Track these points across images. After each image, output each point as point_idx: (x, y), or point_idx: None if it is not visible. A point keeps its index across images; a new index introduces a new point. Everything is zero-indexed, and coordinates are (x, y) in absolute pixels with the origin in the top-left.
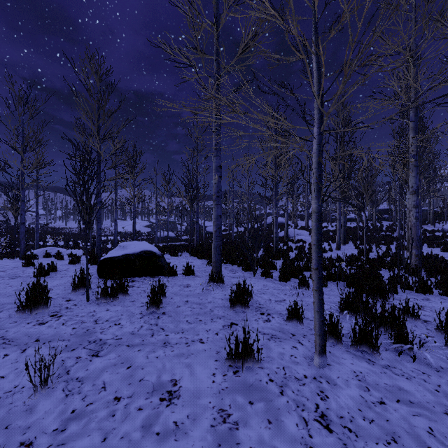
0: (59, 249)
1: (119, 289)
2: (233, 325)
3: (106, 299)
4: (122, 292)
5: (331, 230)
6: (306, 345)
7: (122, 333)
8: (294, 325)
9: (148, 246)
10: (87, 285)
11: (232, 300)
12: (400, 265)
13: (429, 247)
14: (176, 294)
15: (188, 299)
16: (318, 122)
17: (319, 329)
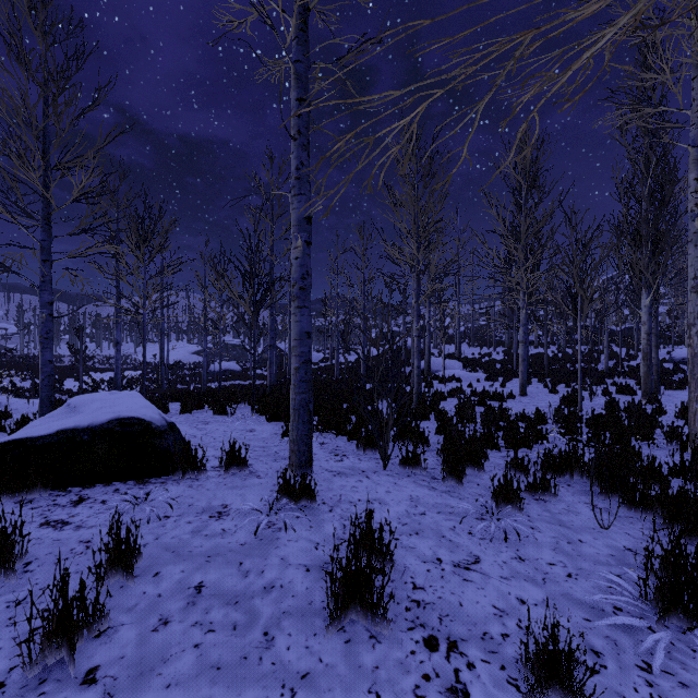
0: (2, 399)
1: None
2: None
3: None
4: None
5: (498, 360)
6: None
7: None
8: None
9: (135, 405)
10: None
11: (334, 601)
12: (668, 433)
13: (667, 389)
14: (176, 552)
15: (207, 575)
16: None
17: None
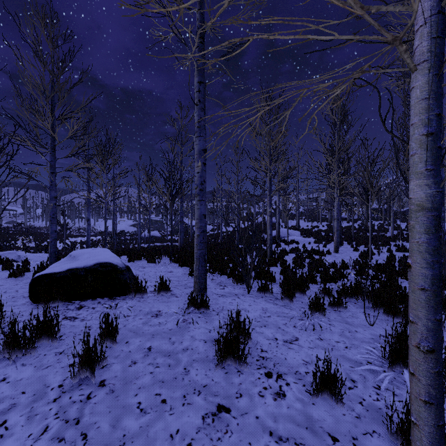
0: (20, 253)
1: (37, 334)
2: (221, 412)
3: (12, 352)
4: (47, 335)
5: (323, 230)
6: None
7: None
8: (326, 404)
9: (107, 255)
10: None
11: (219, 353)
12: None
13: None
14: (136, 332)
15: (153, 343)
16: None
17: None
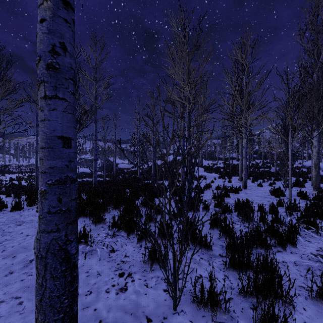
0: None
1: None
2: None
3: None
4: None
5: (221, 167)
6: None
7: None
8: None
9: None
10: None
11: None
12: None
13: None
14: None
15: None
16: None
17: None
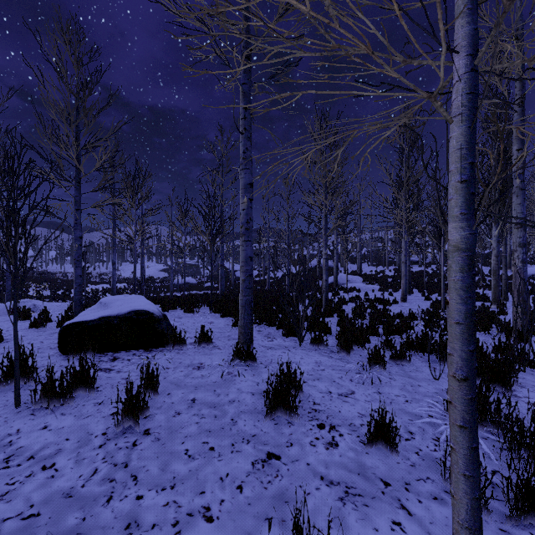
0: (36, 302)
1: (75, 383)
2: (271, 459)
3: (50, 401)
4: (84, 385)
5: (389, 276)
6: (417, 515)
7: (46, 496)
8: (381, 453)
9: (142, 302)
10: (15, 379)
11: (268, 403)
12: (499, 326)
13: None
14: (177, 384)
15: (196, 395)
16: (468, 45)
17: (468, 514)
